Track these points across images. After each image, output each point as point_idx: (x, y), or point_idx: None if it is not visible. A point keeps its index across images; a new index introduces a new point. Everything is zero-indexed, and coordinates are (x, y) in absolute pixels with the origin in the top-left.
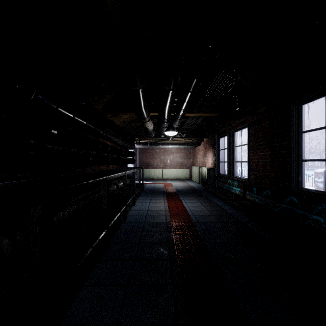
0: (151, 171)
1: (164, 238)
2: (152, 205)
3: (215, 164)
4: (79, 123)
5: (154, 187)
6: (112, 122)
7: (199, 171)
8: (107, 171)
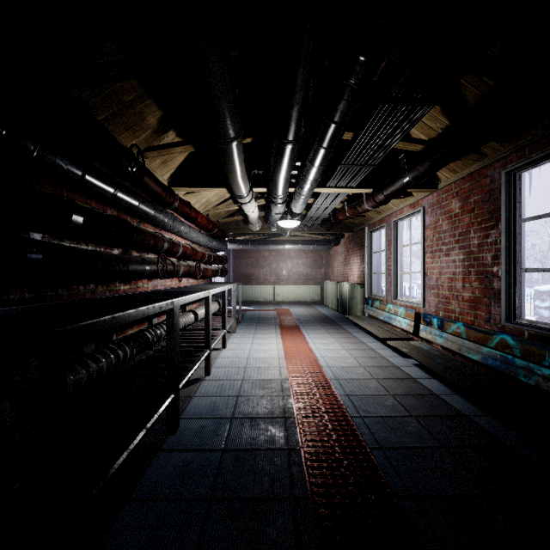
0: (254, 290)
1: (277, 409)
2: (255, 348)
3: (365, 277)
4: (126, 203)
5: (260, 317)
6: (187, 204)
7: (337, 290)
8: (177, 290)
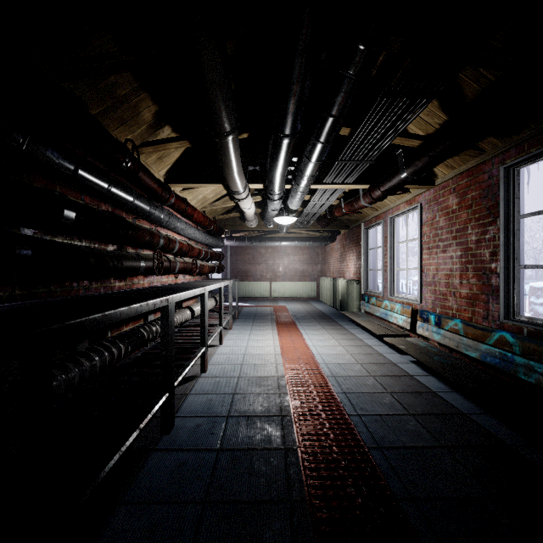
0: (251, 286)
1: (273, 407)
2: (252, 345)
3: (361, 273)
4: (121, 199)
5: (256, 313)
6: (183, 200)
7: (333, 286)
8: (173, 287)
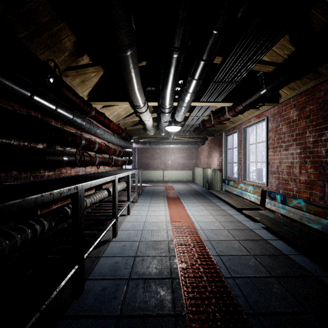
0: (150, 173)
1: (165, 269)
2: (150, 214)
3: (222, 165)
4: (45, 107)
5: (154, 191)
6: (102, 114)
7: (203, 173)
8: (92, 175)
